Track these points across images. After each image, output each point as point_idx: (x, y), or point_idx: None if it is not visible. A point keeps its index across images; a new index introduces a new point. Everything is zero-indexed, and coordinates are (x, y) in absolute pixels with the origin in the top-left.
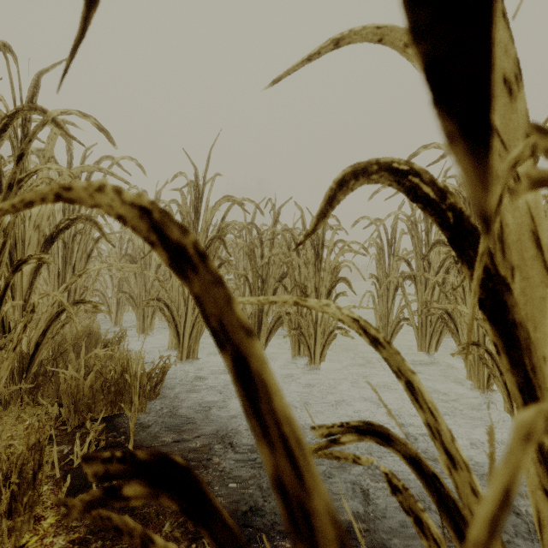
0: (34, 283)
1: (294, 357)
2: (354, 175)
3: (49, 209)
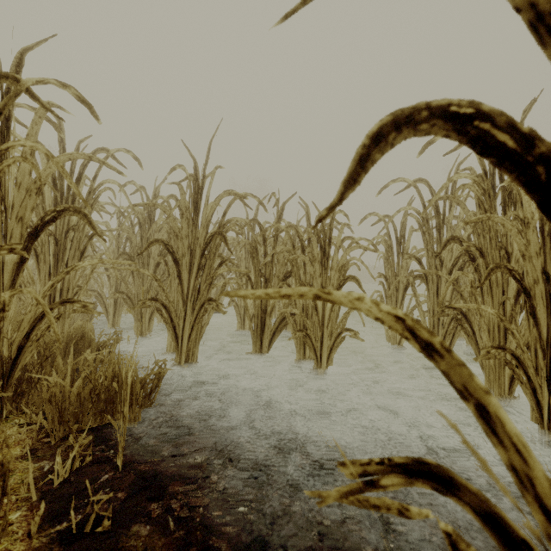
0: (17, 281)
1: (299, 360)
2: (394, 125)
3: (33, 199)
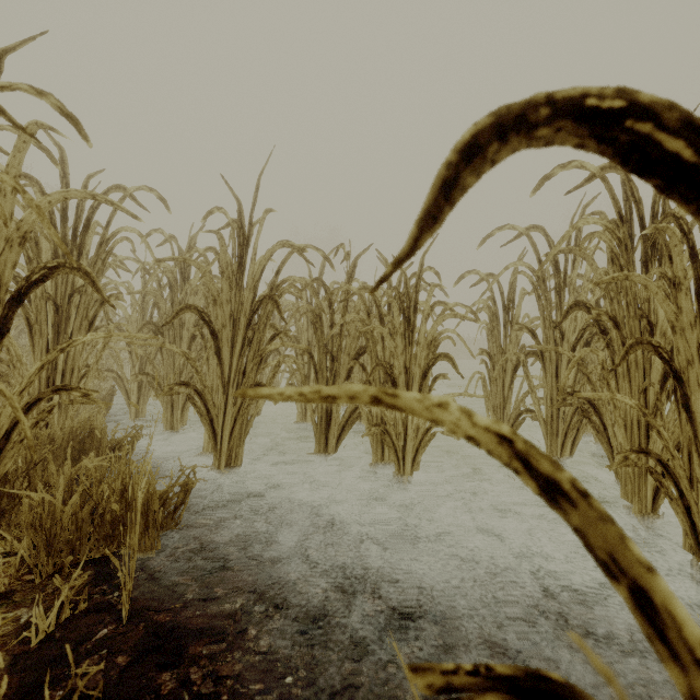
0: None
1: (376, 464)
2: (497, 131)
3: (15, 252)
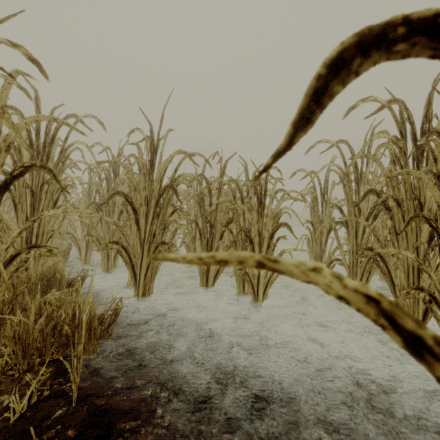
0: None
1: (239, 294)
2: (360, 48)
3: (2, 156)
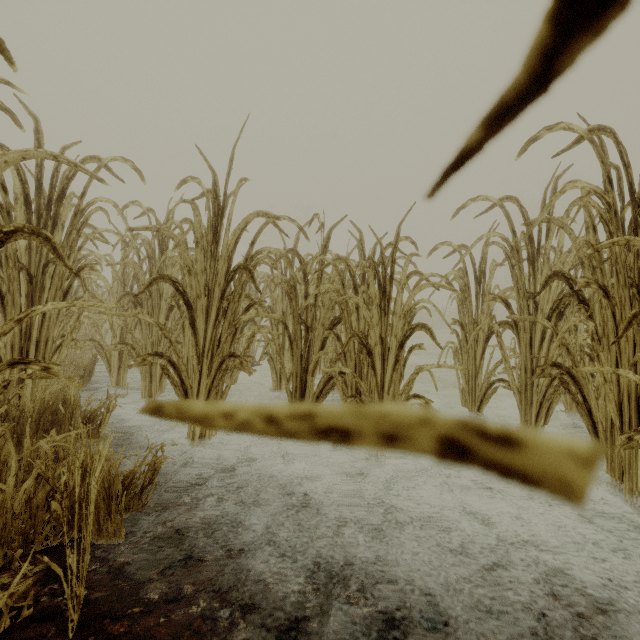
0: None
1: None
2: None
3: None
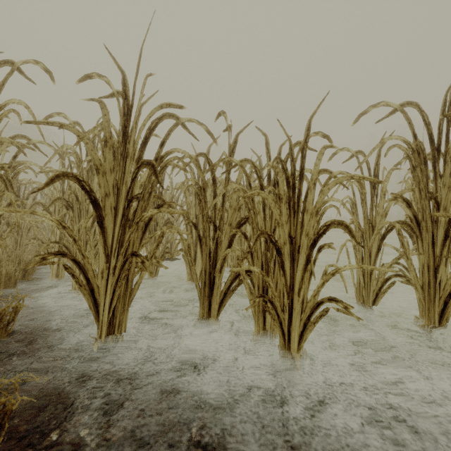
0: None
1: (258, 331)
2: None
3: None
